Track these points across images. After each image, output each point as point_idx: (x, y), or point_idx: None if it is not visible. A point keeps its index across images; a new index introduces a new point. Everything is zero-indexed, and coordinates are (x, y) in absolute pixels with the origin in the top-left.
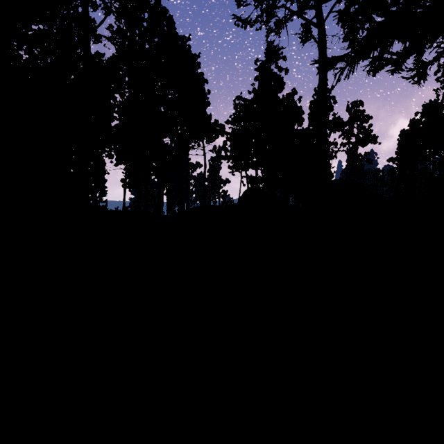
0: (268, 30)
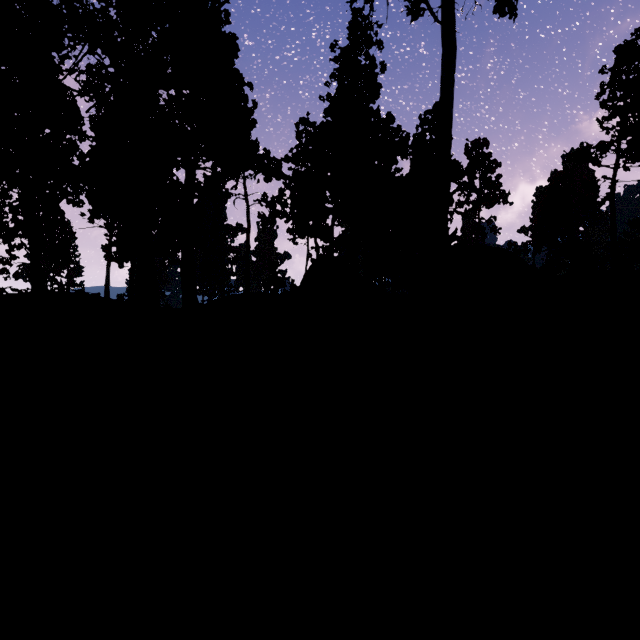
0: None
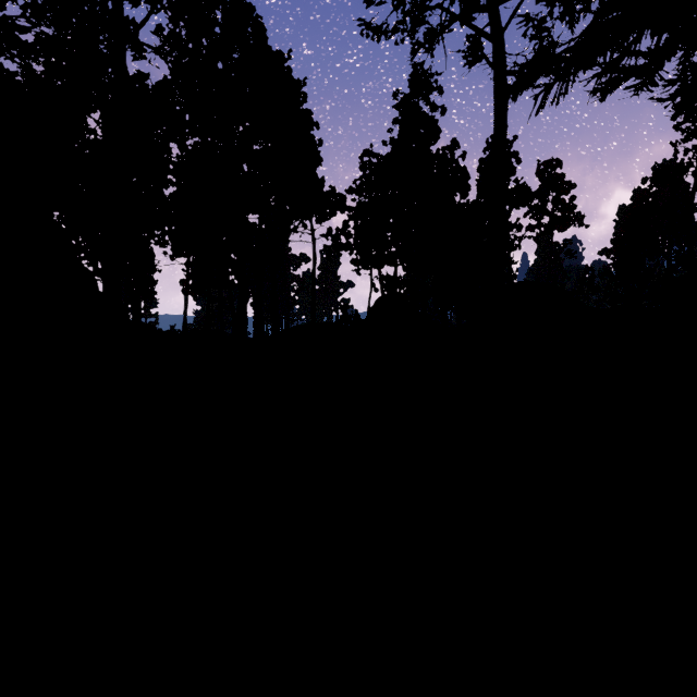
0: (414, 44)
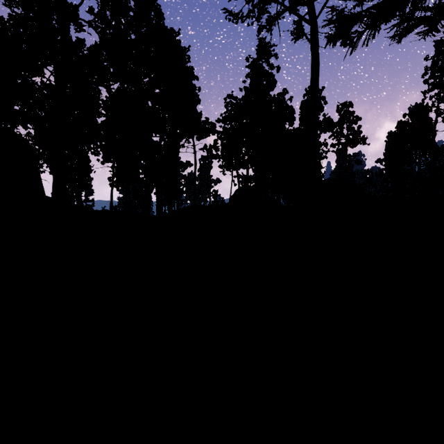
0: (259, 26)
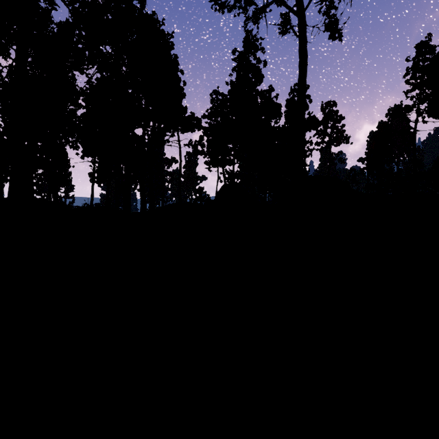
0: (246, 18)
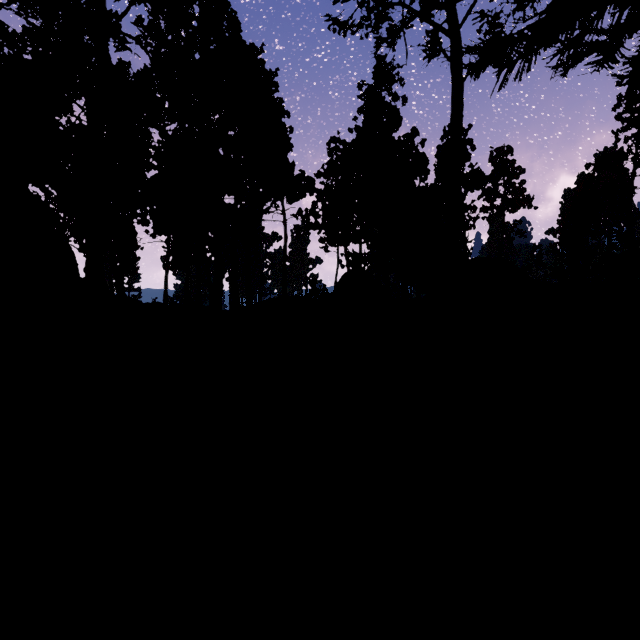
0: (377, 39)
